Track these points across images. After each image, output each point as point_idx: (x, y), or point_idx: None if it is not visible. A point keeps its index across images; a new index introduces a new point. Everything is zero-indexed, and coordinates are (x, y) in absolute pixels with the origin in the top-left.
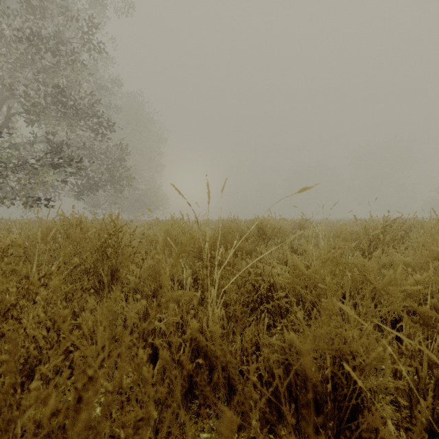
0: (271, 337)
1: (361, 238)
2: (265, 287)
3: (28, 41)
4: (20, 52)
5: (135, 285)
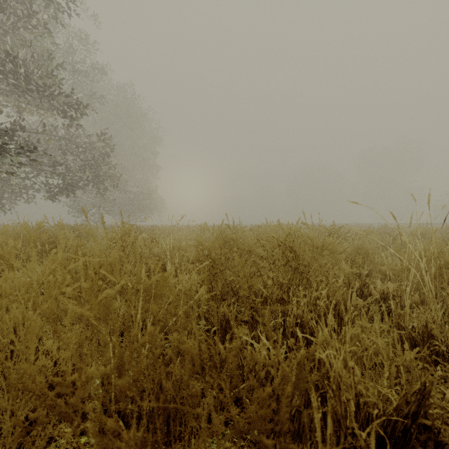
0: None
1: None
2: None
3: None
4: None
5: None
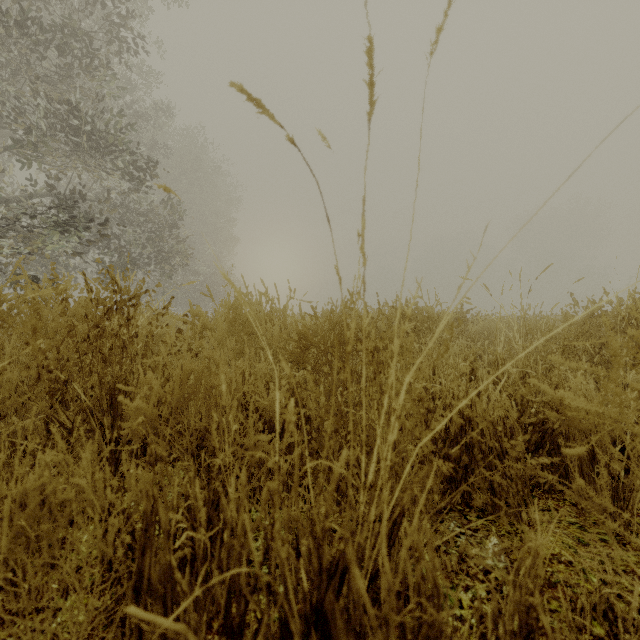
0: (483, 547)
1: (592, 331)
2: (480, 427)
3: (19, 28)
4: (8, 49)
5: (146, 422)
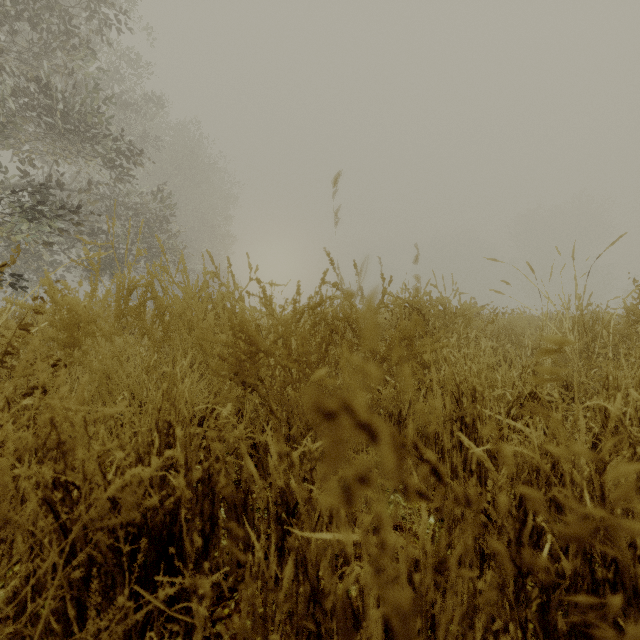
0: None
1: None
2: None
3: None
4: None
5: None
